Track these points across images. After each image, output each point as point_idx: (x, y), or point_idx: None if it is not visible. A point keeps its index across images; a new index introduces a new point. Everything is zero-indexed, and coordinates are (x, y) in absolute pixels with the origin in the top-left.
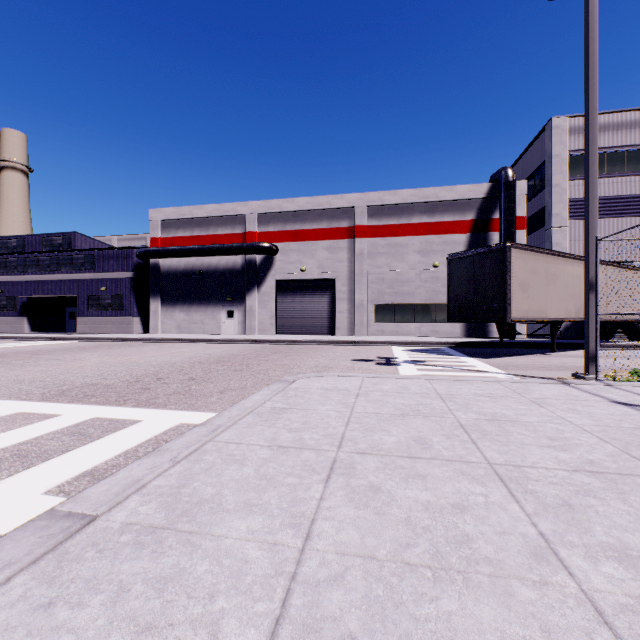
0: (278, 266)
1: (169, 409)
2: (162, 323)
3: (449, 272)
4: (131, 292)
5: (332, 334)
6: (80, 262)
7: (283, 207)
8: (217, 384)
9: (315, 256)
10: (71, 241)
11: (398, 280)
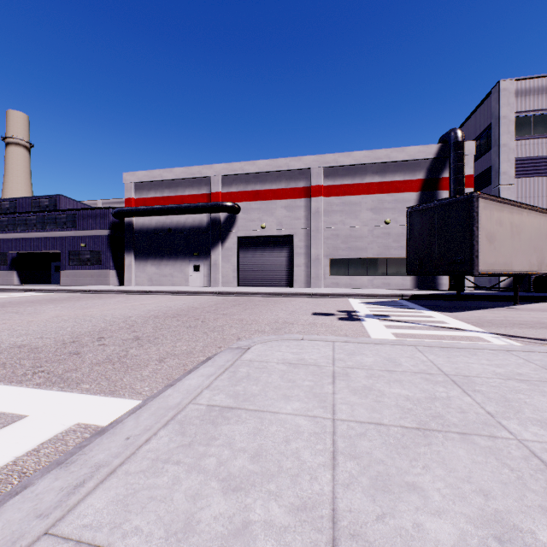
0: (240, 224)
1: (79, 391)
2: (135, 276)
3: (409, 225)
4: (107, 248)
5: (290, 286)
6: (63, 221)
7: (245, 169)
8: (161, 347)
9: (274, 214)
10: (56, 203)
11: (352, 236)
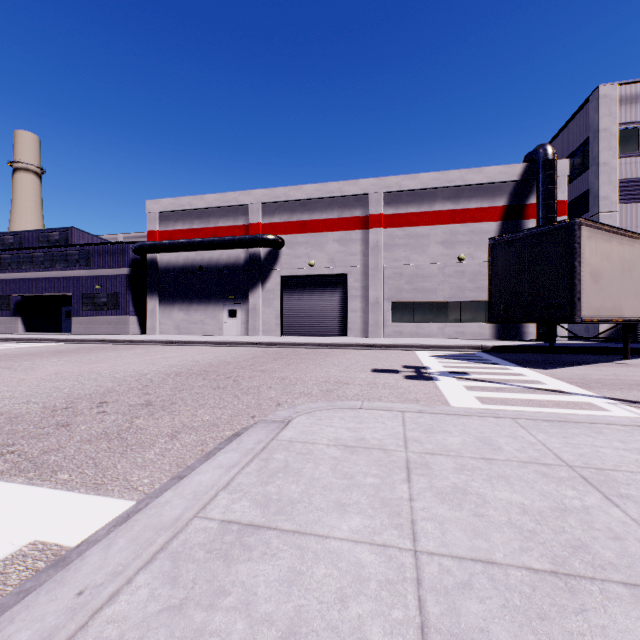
0: (284, 260)
1: (51, 485)
2: (160, 323)
3: (491, 260)
4: (127, 290)
5: (344, 335)
6: (75, 258)
7: (290, 195)
8: (177, 416)
9: (325, 249)
10: (68, 237)
11: (418, 275)
